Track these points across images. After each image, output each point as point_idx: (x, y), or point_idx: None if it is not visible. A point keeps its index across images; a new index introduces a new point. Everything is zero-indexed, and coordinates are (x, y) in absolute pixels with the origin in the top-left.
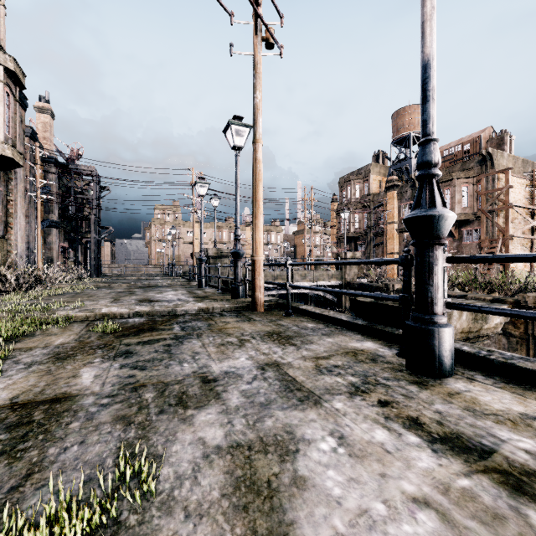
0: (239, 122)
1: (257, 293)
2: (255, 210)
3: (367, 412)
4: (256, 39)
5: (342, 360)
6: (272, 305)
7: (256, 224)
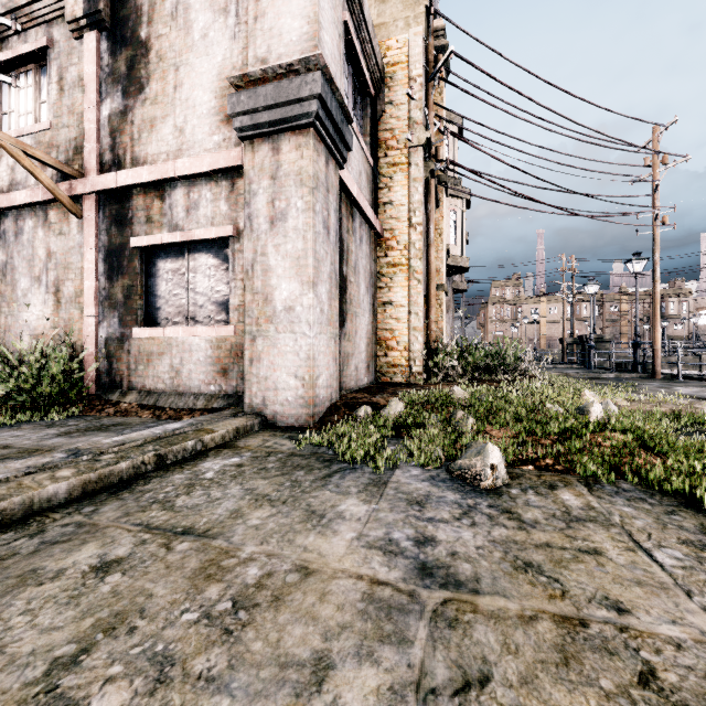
0: (638, 258)
1: (655, 368)
2: (654, 321)
3: (696, 388)
4: (655, 224)
5: (698, 385)
6: (667, 376)
7: (655, 328)
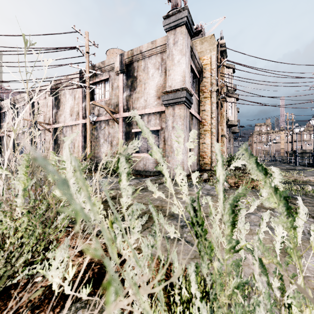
0: None
1: None
2: None
3: None
4: None
5: None
6: None
7: None
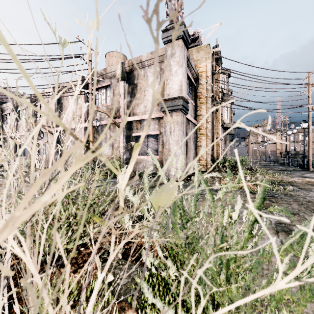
0: (304, 122)
1: (309, 166)
2: (308, 148)
3: None
4: (309, 110)
5: None
6: None
7: (309, 151)
